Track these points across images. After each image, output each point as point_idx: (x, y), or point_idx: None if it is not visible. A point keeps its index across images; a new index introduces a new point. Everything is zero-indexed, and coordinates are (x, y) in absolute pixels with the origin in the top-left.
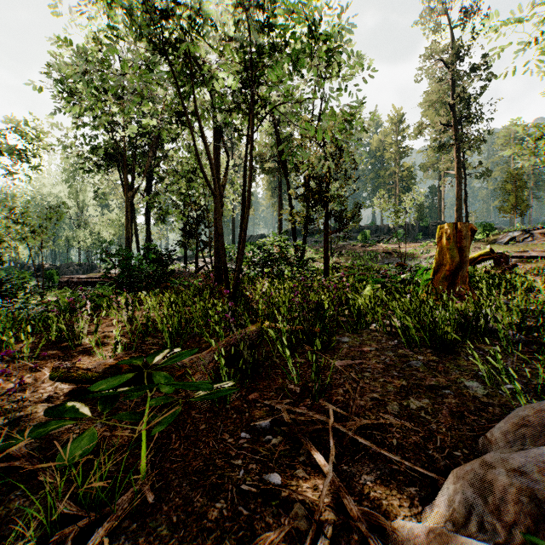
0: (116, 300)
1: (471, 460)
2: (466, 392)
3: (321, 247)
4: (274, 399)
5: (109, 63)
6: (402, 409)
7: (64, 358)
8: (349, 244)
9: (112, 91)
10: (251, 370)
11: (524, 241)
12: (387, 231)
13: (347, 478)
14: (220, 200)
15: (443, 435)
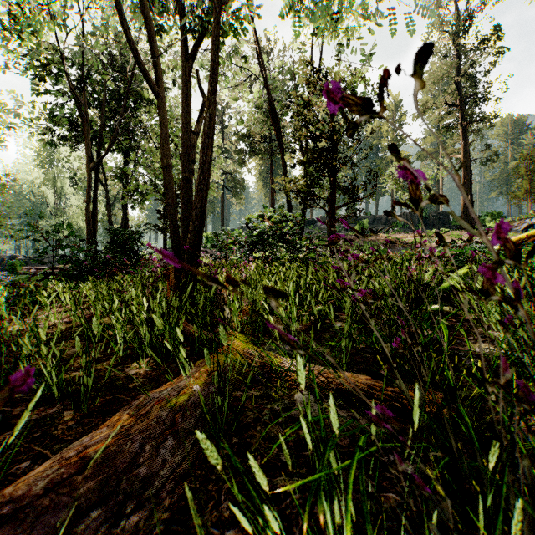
0: None
1: None
2: None
3: None
4: None
5: None
6: None
7: None
8: (346, 235)
9: None
10: None
11: None
12: (385, 221)
13: None
14: (191, 152)
15: None
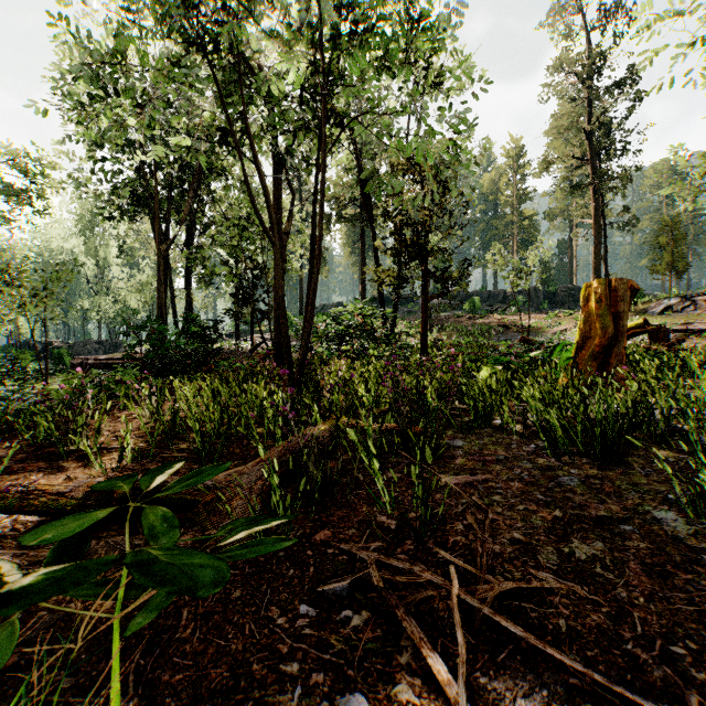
0: (135, 387)
1: (705, 664)
2: (659, 530)
3: (416, 319)
4: (356, 541)
5: (122, 53)
6: (563, 559)
7: (47, 470)
8: (453, 316)
9: (130, 96)
10: (320, 492)
11: (684, 311)
12: (503, 298)
13: (489, 704)
14: (282, 253)
15: (642, 611)
